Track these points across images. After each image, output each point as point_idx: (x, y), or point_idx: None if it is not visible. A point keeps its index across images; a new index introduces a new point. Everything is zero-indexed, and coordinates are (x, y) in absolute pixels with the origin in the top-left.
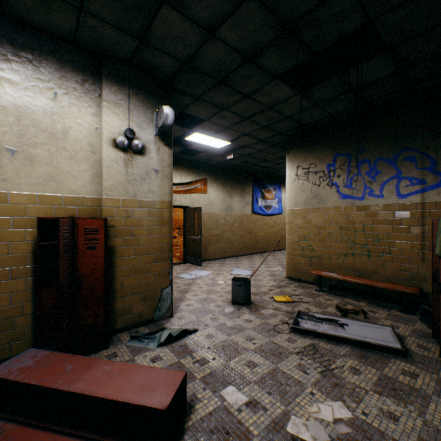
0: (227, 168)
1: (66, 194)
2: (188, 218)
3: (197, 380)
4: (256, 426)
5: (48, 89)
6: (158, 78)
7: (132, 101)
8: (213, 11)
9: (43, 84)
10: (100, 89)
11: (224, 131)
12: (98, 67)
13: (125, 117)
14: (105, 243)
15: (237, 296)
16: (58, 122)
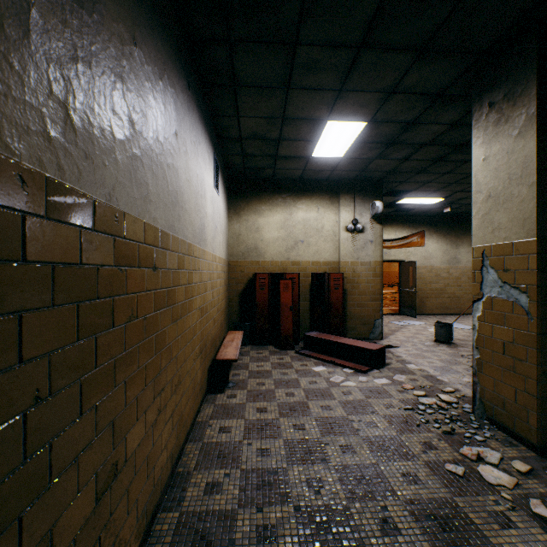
0: (451, 216)
1: (322, 260)
2: (402, 272)
3: (393, 360)
4: (420, 374)
5: (315, 208)
6: (372, 180)
7: (356, 201)
8: (404, 154)
9: (313, 206)
10: (338, 199)
11: (434, 193)
12: (337, 187)
13: (351, 212)
14: (342, 286)
15: (438, 335)
16: (319, 223)
